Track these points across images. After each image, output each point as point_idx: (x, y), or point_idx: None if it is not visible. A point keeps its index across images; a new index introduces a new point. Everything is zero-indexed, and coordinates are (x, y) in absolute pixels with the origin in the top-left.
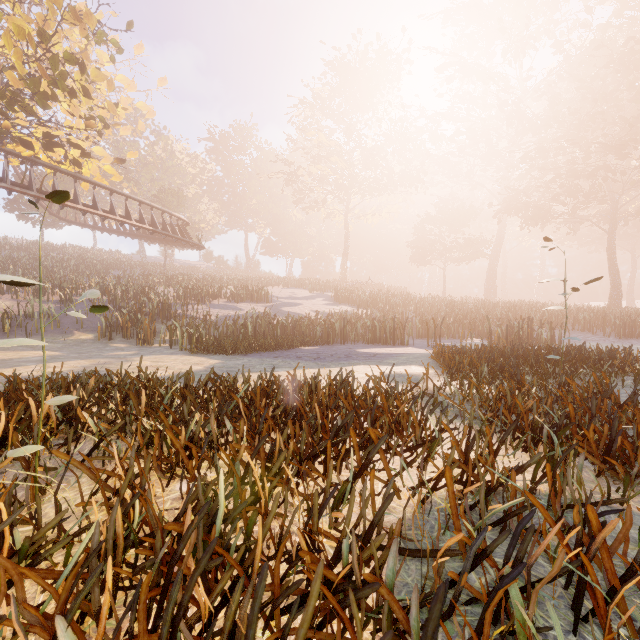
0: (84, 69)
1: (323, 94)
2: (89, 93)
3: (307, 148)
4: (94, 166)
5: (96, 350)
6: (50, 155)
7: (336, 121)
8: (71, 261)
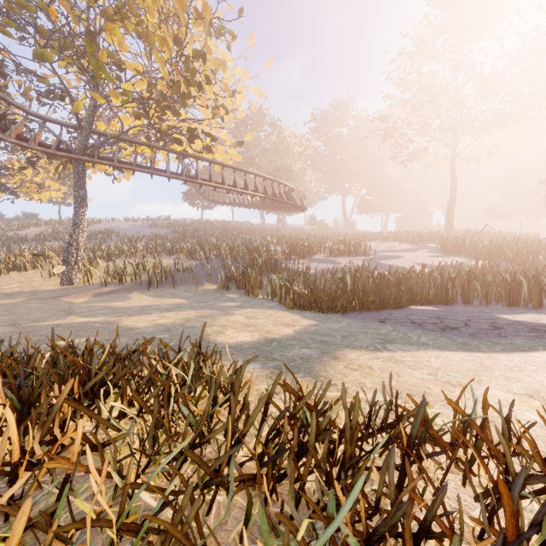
0: (205, 59)
1: (425, 36)
2: (209, 80)
3: (405, 100)
4: (220, 149)
5: (213, 300)
6: (195, 149)
7: (440, 61)
8: (216, 231)
